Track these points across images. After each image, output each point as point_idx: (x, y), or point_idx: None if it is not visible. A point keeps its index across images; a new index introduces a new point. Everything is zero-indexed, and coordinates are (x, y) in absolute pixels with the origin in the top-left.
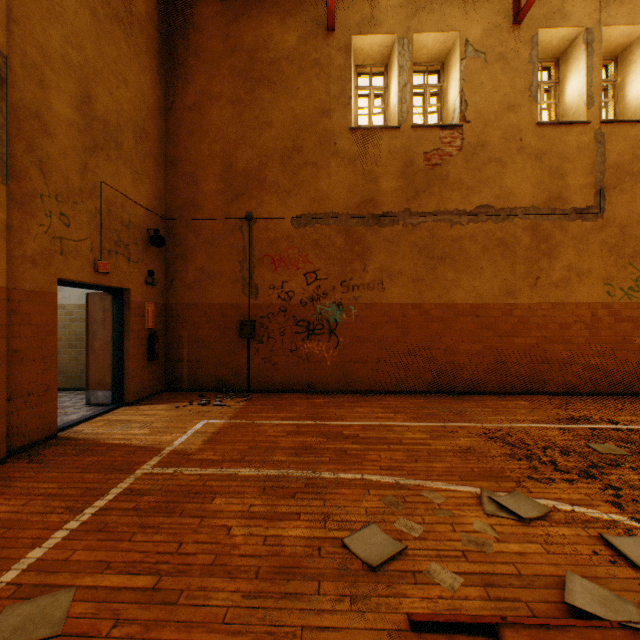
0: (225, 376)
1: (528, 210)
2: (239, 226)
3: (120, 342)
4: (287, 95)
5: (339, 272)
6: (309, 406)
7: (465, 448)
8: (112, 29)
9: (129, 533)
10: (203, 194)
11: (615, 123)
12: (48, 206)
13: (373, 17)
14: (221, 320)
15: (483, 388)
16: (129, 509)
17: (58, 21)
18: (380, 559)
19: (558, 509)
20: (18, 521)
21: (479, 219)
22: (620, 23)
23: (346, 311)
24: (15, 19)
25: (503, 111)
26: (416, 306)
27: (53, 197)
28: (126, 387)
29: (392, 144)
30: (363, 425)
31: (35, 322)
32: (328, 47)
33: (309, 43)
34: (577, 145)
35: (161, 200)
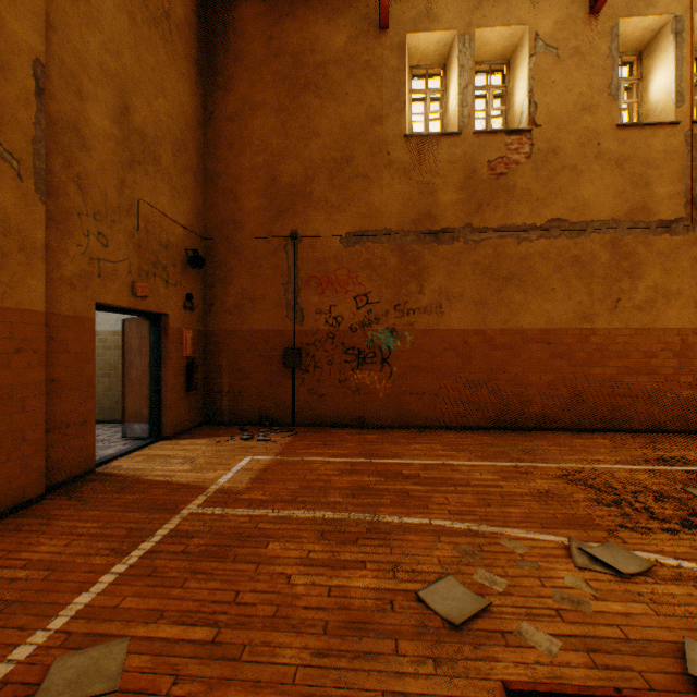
0: (268, 409)
1: (607, 223)
2: (283, 245)
3: (158, 371)
4: (335, 101)
5: (392, 295)
6: (361, 442)
7: (543, 491)
8: (150, 34)
9: (180, 579)
10: (244, 211)
11: None
12: (86, 225)
13: (430, 12)
14: (264, 348)
15: (555, 424)
16: (178, 552)
17: (96, 27)
18: (463, 616)
19: (662, 564)
20: (62, 563)
21: (550, 234)
22: None
23: (400, 338)
24: (53, 25)
25: (578, 112)
26: (479, 332)
27: (91, 215)
28: (164, 420)
29: (452, 152)
30: (424, 464)
31: (73, 349)
32: (380, 47)
33: (359, 43)
34: (664, 149)
35: (200, 218)
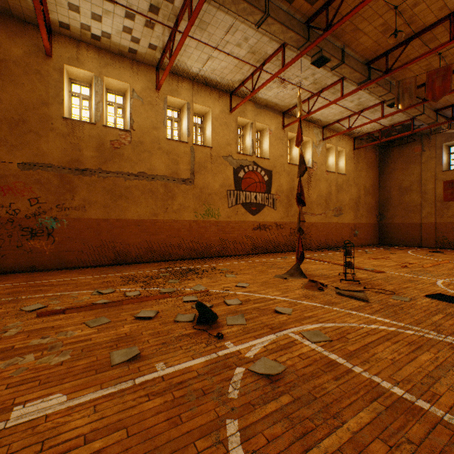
0: None
1: (163, 177)
2: None
3: None
4: (15, 85)
5: (56, 199)
6: (29, 277)
7: (106, 281)
8: None
9: None
10: None
11: (199, 145)
12: None
13: (79, 59)
14: None
15: (142, 260)
16: None
17: None
18: (35, 309)
19: (121, 290)
20: None
21: (140, 178)
22: (200, 104)
23: (61, 222)
24: None
25: (152, 129)
26: (106, 220)
27: None
28: None
29: (91, 132)
30: (60, 280)
31: None
32: (47, 65)
33: (33, 58)
34: (184, 151)
35: None
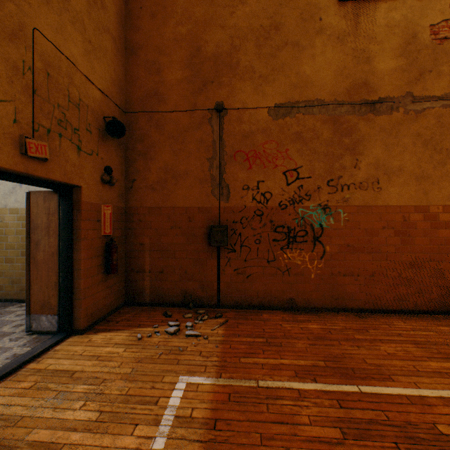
0: (191, 289)
1: None
2: (207, 118)
3: (68, 254)
4: None
5: (325, 169)
6: (311, 339)
7: None
8: None
9: None
10: (167, 83)
11: None
12: None
13: None
14: (187, 225)
15: None
16: None
17: None
18: None
19: None
20: None
21: None
22: None
23: (333, 215)
24: None
25: None
26: (420, 209)
27: None
28: (76, 310)
29: (390, 16)
30: (445, 400)
31: None
32: None
33: None
34: None
35: (120, 90)
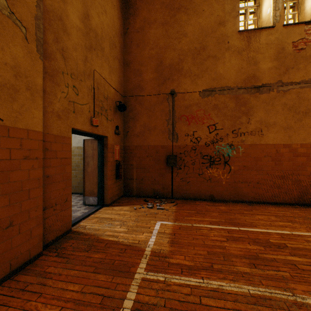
0: (158, 189)
1: None
2: (166, 98)
3: (102, 168)
4: (196, 15)
5: (231, 124)
6: (220, 212)
7: None
8: None
9: None
10: (145, 81)
11: None
12: (66, 80)
13: None
14: (155, 155)
15: None
16: None
17: None
18: None
19: None
20: None
21: None
22: None
23: (235, 149)
24: None
25: None
26: (286, 146)
27: (69, 75)
28: (105, 195)
29: (268, 38)
30: (278, 233)
31: (59, 156)
32: None
33: None
34: None
35: (121, 85)
